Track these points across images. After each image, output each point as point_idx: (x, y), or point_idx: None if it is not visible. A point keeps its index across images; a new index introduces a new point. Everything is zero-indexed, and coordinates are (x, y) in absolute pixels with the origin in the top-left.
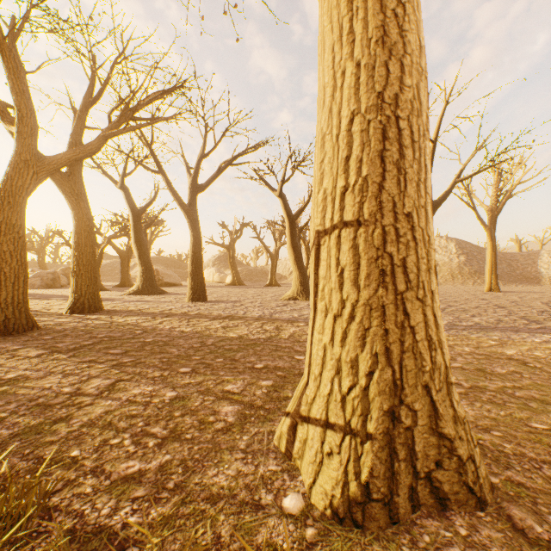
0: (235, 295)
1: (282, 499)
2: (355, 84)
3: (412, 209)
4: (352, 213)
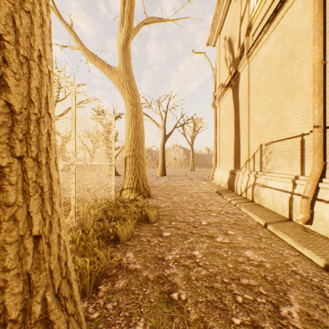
0: None
1: None
2: (132, 133)
3: (141, 154)
4: (131, 154)
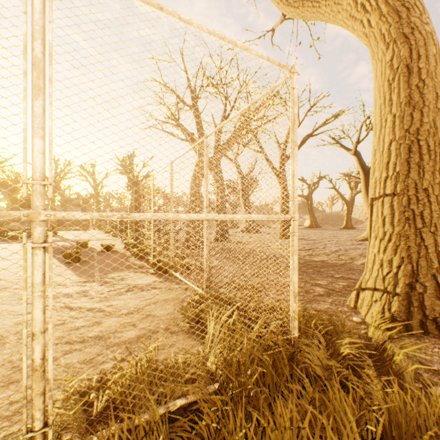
0: (313, 235)
1: (350, 317)
2: (392, 126)
3: (428, 186)
4: (390, 189)
